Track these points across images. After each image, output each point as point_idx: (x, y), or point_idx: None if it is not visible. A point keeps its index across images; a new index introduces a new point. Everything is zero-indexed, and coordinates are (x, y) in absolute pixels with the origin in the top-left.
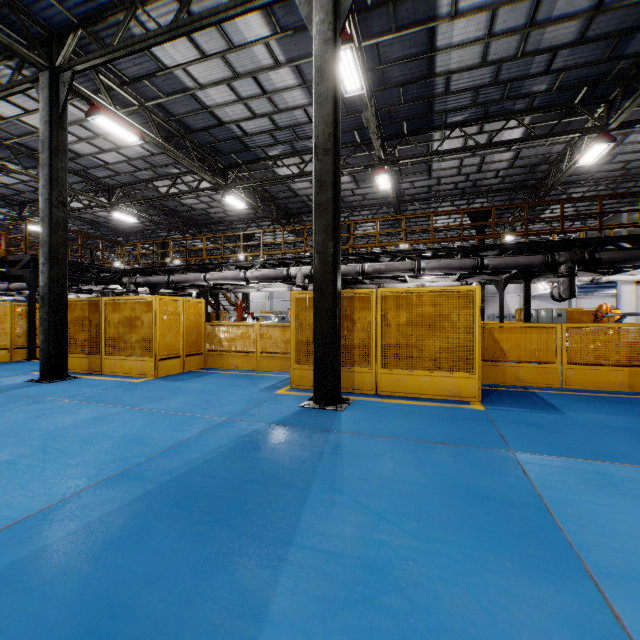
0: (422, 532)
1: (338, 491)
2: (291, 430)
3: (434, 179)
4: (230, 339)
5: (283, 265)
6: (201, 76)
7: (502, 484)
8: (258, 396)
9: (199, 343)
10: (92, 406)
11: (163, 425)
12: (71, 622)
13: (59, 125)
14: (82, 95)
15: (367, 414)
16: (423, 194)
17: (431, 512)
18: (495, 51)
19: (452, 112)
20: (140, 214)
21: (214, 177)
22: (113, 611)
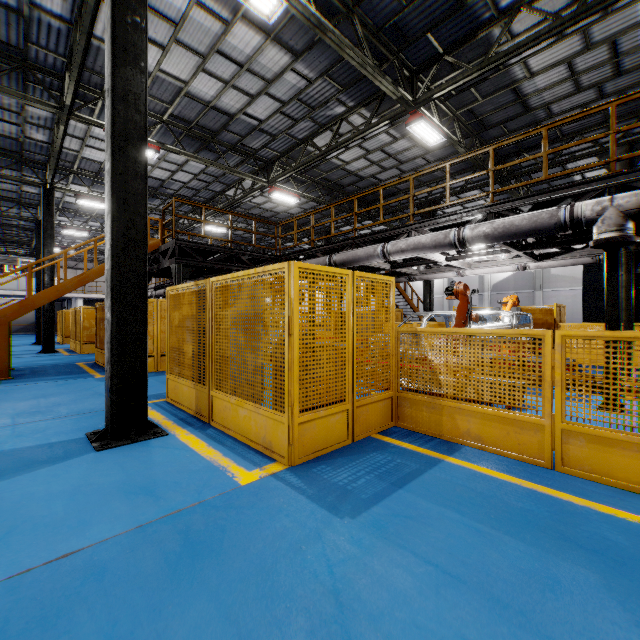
0: None
1: None
2: None
3: None
4: (459, 369)
5: None
6: None
7: None
8: None
9: (384, 372)
10: None
11: None
12: None
13: None
14: None
15: None
16: None
17: None
18: None
19: None
20: (301, 193)
21: (396, 87)
22: None
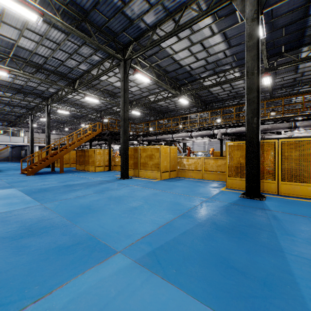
0: None
1: (291, 236)
2: (243, 207)
3: (298, 73)
4: (189, 164)
5: (208, 129)
6: (176, 48)
7: None
8: (213, 190)
9: (175, 166)
10: (148, 189)
11: (182, 199)
12: (212, 259)
13: (126, 81)
14: (132, 67)
15: (280, 203)
16: (289, 83)
17: None
18: None
19: None
20: (141, 111)
21: (175, 91)
22: (225, 259)
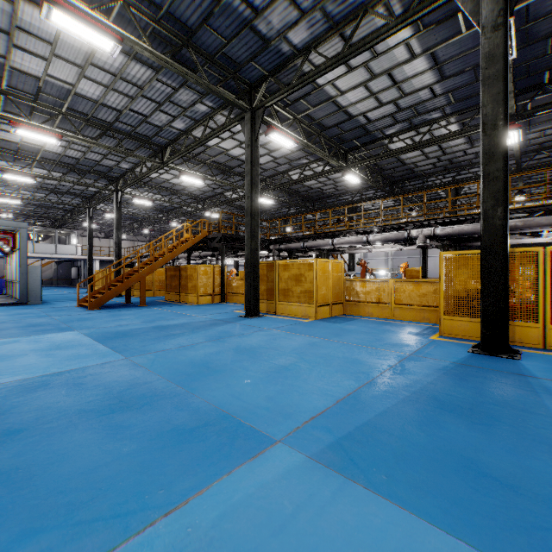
0: None
1: None
2: (481, 370)
3: None
4: (366, 292)
5: (398, 228)
6: (343, 85)
7: None
8: (417, 340)
9: (340, 294)
10: (298, 335)
11: (364, 353)
12: (447, 460)
13: (255, 146)
14: (264, 122)
15: (551, 366)
16: None
17: None
18: None
19: None
20: (275, 197)
21: (338, 161)
22: (470, 461)
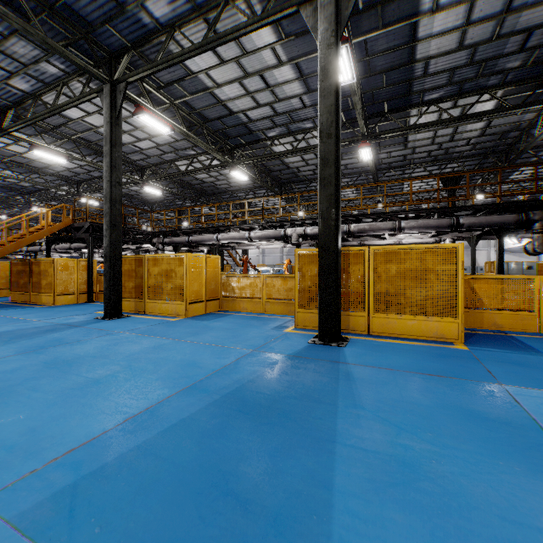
0: (437, 441)
1: (360, 407)
2: (307, 360)
3: (409, 149)
4: (241, 287)
5: (279, 226)
6: (219, 77)
7: (498, 409)
8: (271, 333)
9: (216, 290)
10: (149, 338)
11: (207, 353)
12: (199, 480)
13: (116, 124)
14: (131, 99)
15: (366, 350)
16: (398, 162)
17: (441, 427)
18: (471, 36)
19: (429, 91)
20: (164, 188)
21: (224, 156)
22: (224, 476)
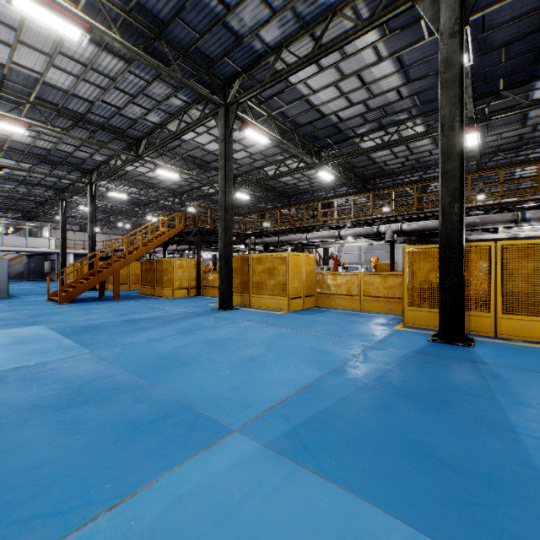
0: None
1: (527, 406)
2: (437, 357)
3: (527, 127)
4: (337, 285)
5: (368, 224)
6: (315, 84)
7: None
8: (382, 330)
9: (312, 287)
10: (268, 327)
11: (330, 344)
12: (395, 443)
13: (229, 141)
14: (239, 117)
15: (501, 352)
16: (510, 143)
17: None
18: None
19: None
20: (251, 193)
21: (312, 158)
22: (417, 443)
